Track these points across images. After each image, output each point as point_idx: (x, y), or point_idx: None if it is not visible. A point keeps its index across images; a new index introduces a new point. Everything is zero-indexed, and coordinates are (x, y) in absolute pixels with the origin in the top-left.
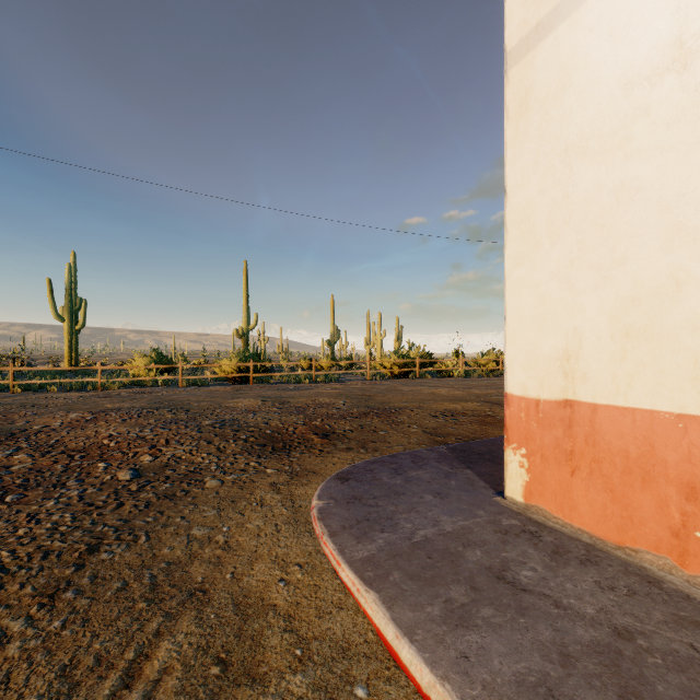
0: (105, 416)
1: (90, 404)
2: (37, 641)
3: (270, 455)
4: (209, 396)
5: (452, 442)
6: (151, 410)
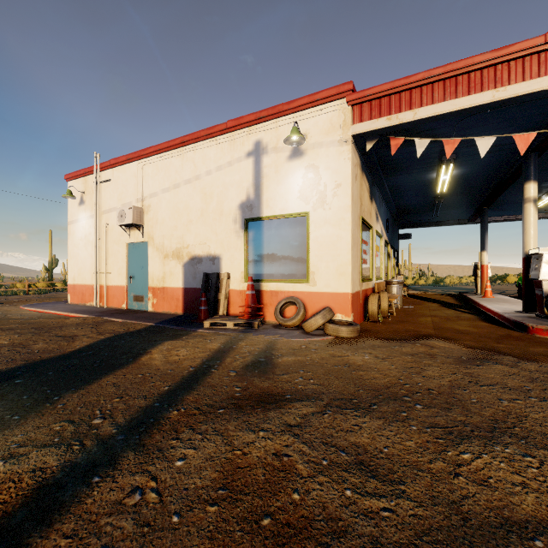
0: None
1: None
2: None
3: (6, 304)
4: None
5: None
6: None
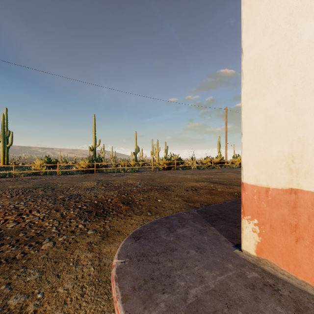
0: (1, 193)
1: (0, 185)
2: None
3: (93, 219)
4: (70, 180)
5: (198, 206)
6: (31, 189)
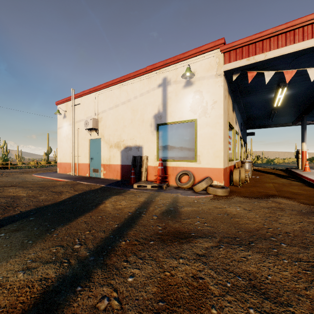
0: None
1: None
2: (9, 177)
3: (25, 173)
4: None
5: None
6: None
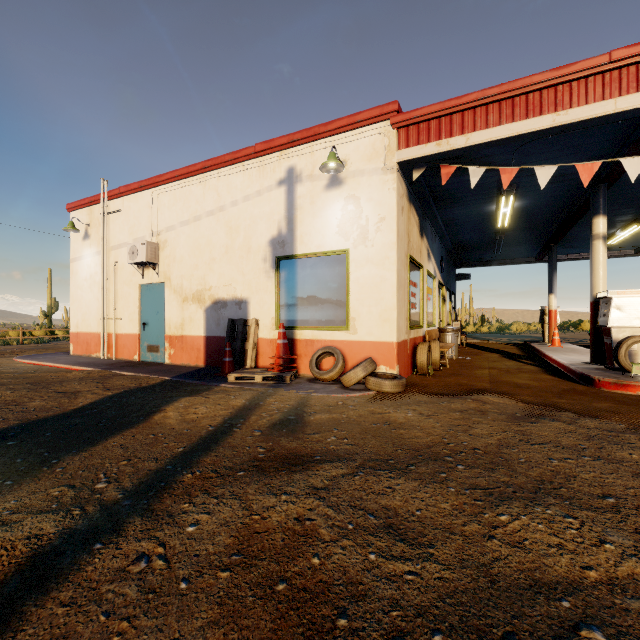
0: None
1: None
2: None
3: None
4: None
5: None
6: None
